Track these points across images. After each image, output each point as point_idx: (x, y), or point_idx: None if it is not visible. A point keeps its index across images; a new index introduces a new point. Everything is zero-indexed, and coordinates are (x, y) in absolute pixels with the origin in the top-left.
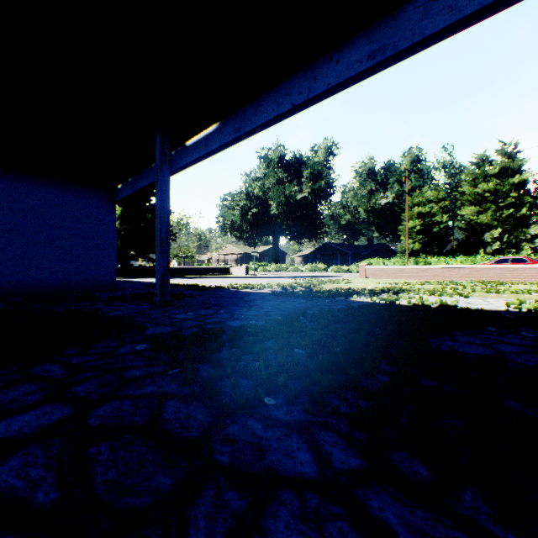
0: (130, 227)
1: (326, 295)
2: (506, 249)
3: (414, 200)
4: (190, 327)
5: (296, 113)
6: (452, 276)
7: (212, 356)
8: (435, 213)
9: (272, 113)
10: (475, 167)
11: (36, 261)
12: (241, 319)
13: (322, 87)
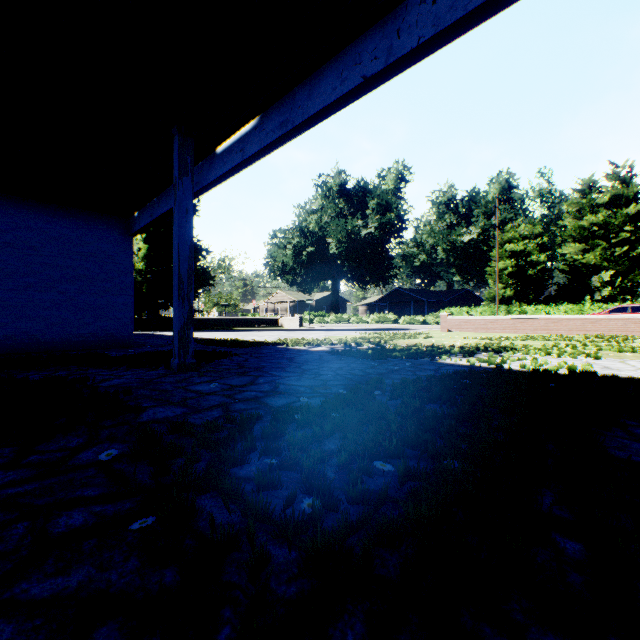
0: (158, 269)
1: (405, 355)
2: (619, 295)
3: (504, 236)
4: (209, 408)
5: (368, 92)
6: (559, 328)
7: (229, 474)
8: (530, 251)
9: (333, 93)
10: (580, 195)
11: (28, 310)
12: (288, 392)
13: (409, 44)
